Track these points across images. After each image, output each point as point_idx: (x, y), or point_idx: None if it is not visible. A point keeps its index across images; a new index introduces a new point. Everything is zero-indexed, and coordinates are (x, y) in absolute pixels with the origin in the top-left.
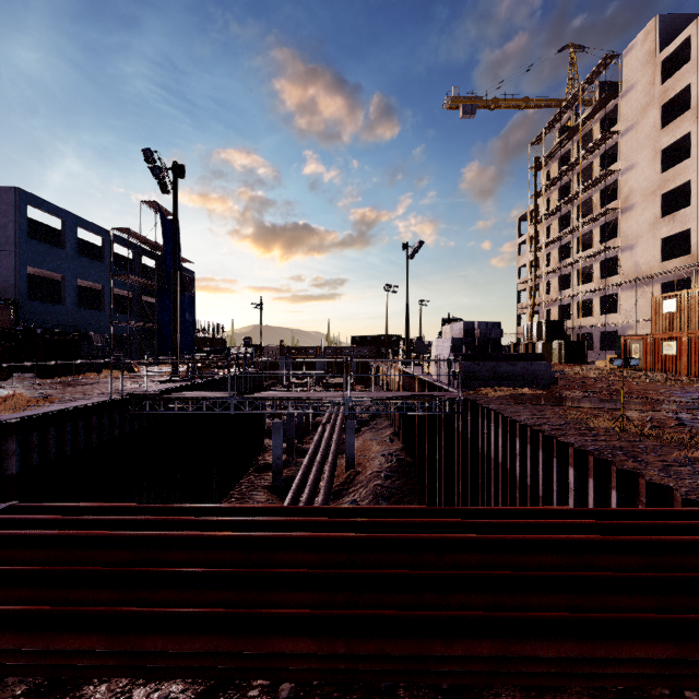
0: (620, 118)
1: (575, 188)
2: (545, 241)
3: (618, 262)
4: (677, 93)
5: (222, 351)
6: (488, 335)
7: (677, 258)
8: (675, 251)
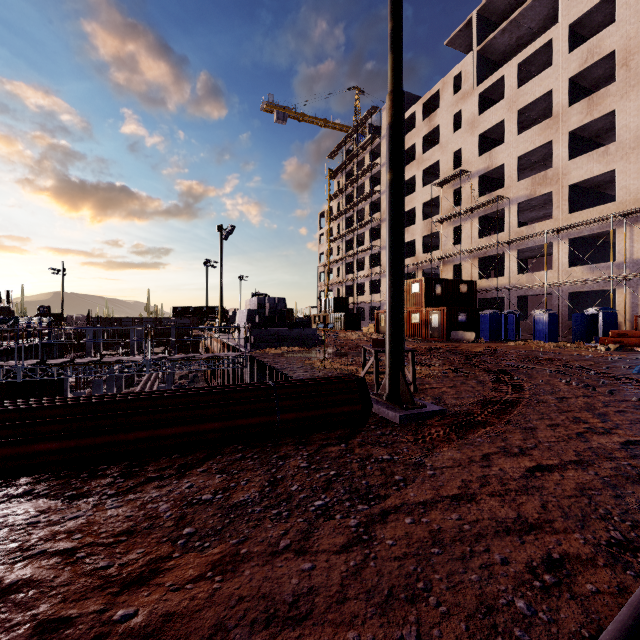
0: (381, 154)
1: (355, 198)
2: (336, 236)
3: (380, 257)
4: (410, 147)
5: (6, 320)
6: (276, 308)
7: (410, 258)
8: (410, 253)
